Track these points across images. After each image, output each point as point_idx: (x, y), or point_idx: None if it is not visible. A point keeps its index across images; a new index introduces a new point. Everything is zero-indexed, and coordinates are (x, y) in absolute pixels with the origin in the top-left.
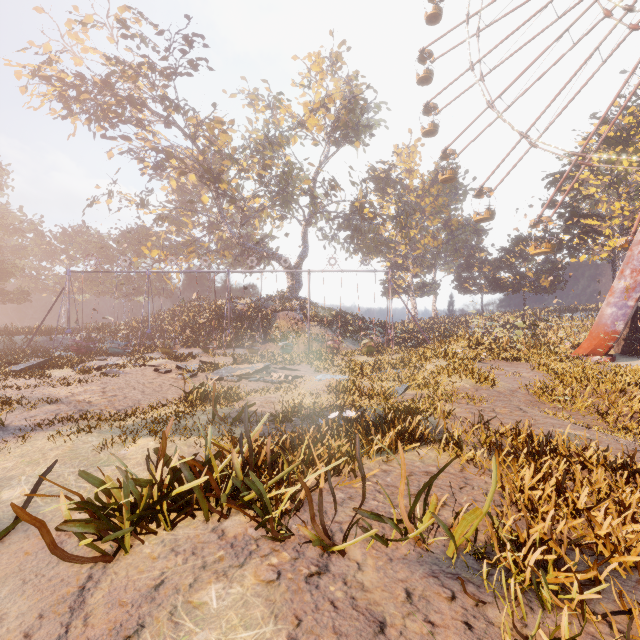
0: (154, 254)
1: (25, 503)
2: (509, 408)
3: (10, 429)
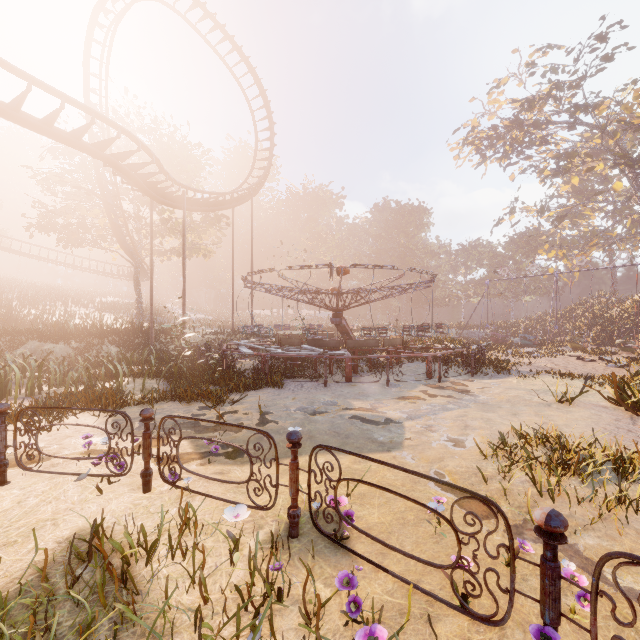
0: (550, 255)
1: (582, 388)
2: None
3: (521, 371)
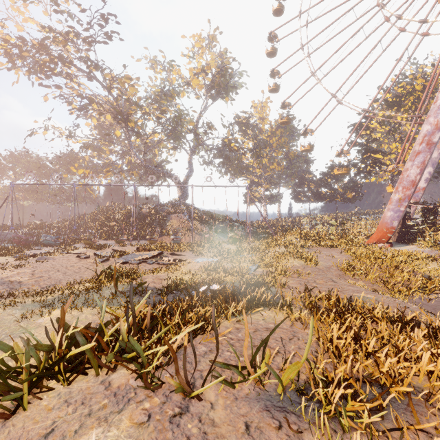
0: (80, 172)
1: None
2: (325, 280)
3: None
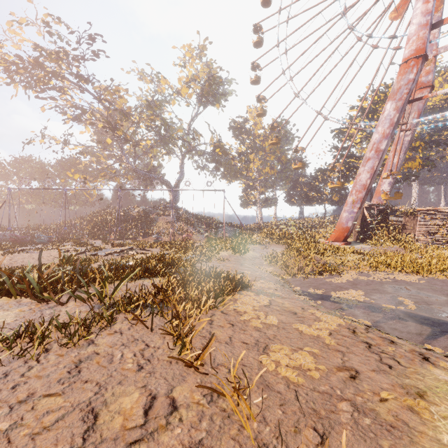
0: (76, 177)
1: None
2: (235, 264)
3: None
